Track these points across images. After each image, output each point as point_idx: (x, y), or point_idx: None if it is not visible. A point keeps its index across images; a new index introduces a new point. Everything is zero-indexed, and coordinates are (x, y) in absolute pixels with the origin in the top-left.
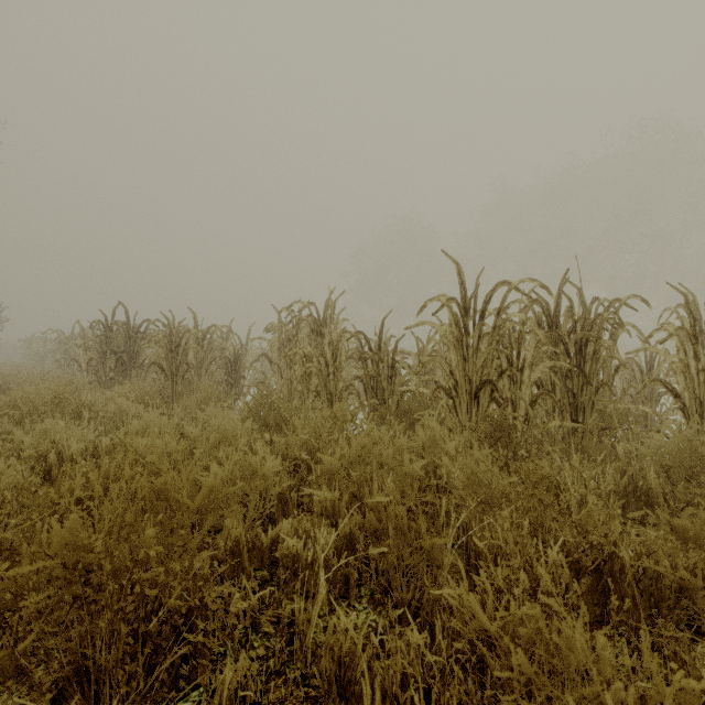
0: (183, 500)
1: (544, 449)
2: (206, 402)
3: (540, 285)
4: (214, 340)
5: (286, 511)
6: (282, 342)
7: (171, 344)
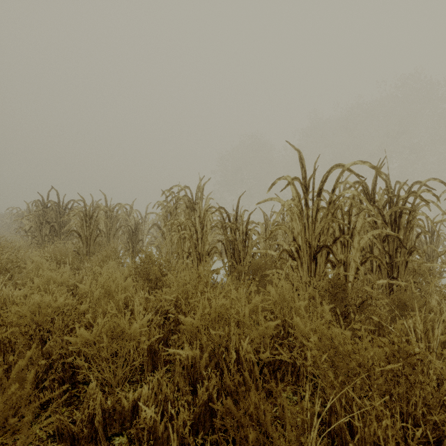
0: None
1: (377, 305)
2: (106, 260)
3: (370, 166)
4: (119, 214)
5: (155, 361)
6: (166, 215)
7: (85, 216)
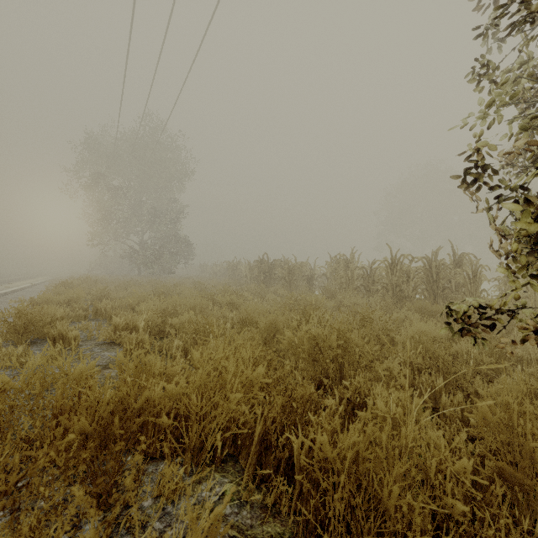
0: (319, 299)
1: None
2: (306, 292)
3: (411, 257)
4: (303, 268)
5: None
6: (332, 270)
7: (289, 270)
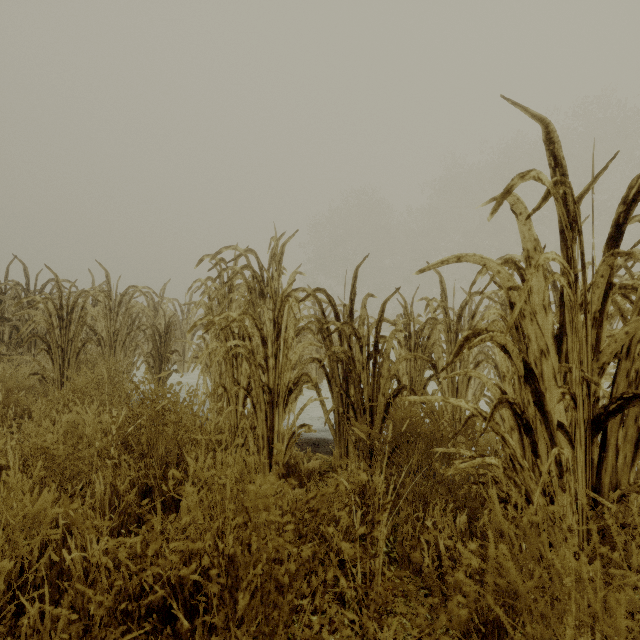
0: None
1: None
2: (73, 400)
3: None
4: (133, 305)
5: None
6: (210, 305)
7: (58, 309)
